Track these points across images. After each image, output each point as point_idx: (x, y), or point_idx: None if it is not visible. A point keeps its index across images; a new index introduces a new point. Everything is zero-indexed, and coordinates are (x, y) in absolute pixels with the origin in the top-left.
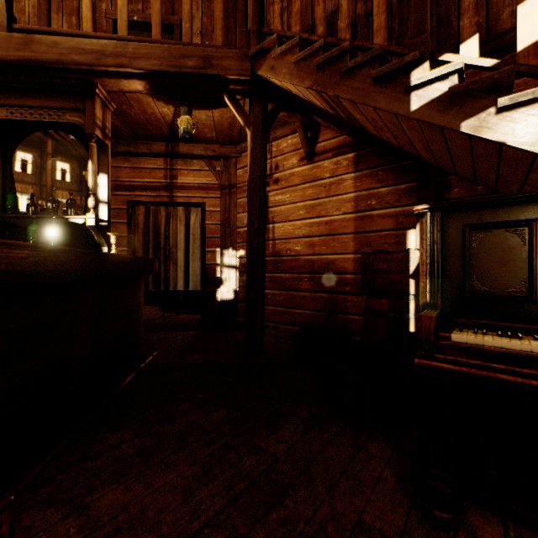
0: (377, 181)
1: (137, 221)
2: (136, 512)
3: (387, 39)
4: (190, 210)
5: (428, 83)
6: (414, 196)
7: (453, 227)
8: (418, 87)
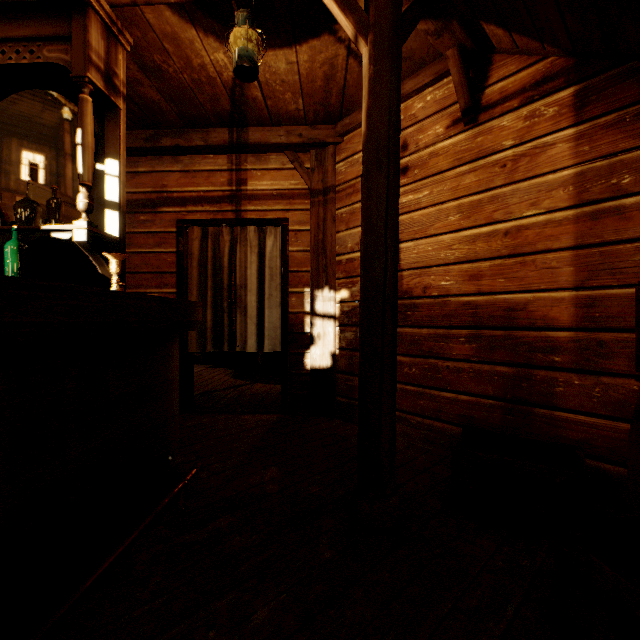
0: (638, 132)
1: (190, 250)
2: None
3: None
4: (265, 231)
5: None
6: None
7: None
8: None
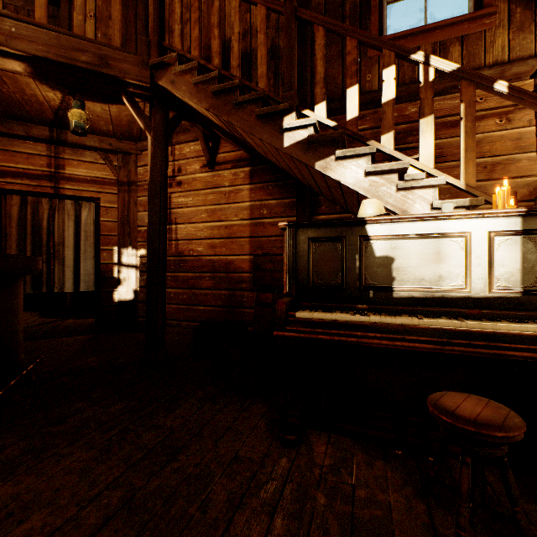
0: (268, 194)
1: (9, 213)
2: (30, 497)
3: (276, 77)
4: (81, 205)
5: (295, 129)
6: (295, 209)
7: (302, 239)
8: (288, 130)
